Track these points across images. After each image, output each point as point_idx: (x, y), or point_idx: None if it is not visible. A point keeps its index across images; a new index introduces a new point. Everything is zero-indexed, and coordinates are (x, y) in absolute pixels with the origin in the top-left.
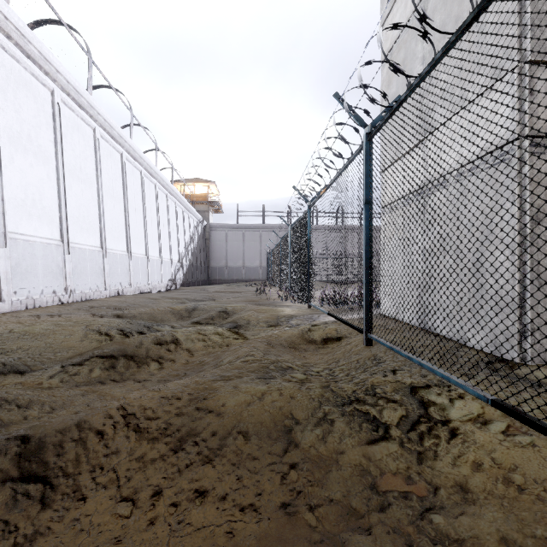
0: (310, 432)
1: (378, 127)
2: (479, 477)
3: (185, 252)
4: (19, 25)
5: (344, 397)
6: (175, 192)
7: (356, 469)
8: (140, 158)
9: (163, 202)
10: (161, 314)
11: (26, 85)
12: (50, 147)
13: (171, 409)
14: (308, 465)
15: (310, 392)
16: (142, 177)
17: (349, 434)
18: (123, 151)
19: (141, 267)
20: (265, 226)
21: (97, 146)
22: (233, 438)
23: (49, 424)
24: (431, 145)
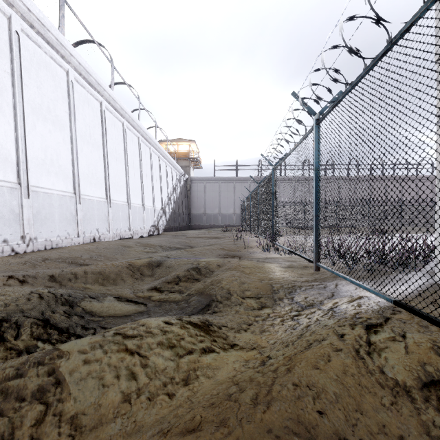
0: None
1: None
2: None
3: (168, 201)
4: None
5: None
6: (158, 146)
7: None
8: (121, 109)
9: (146, 155)
10: (114, 272)
11: None
12: (5, 78)
13: None
14: None
15: None
16: (124, 128)
17: None
18: (102, 100)
19: (122, 213)
20: (238, 178)
21: (70, 89)
22: None
23: None
24: None
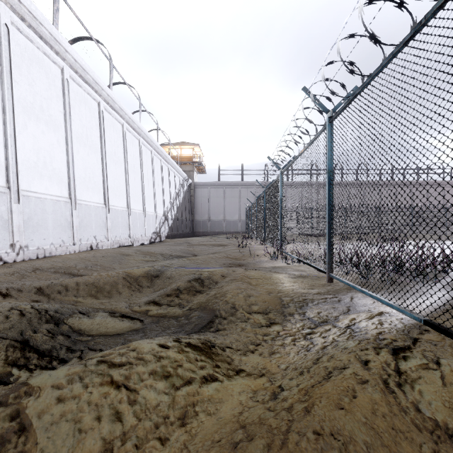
0: None
1: None
2: None
3: (171, 207)
4: None
5: None
6: (160, 150)
7: None
8: (121, 110)
9: (148, 158)
10: (109, 283)
11: None
12: None
13: None
14: None
15: None
16: (123, 130)
17: None
18: (101, 100)
19: (121, 220)
20: (244, 184)
21: (65, 87)
22: None
23: None
24: None
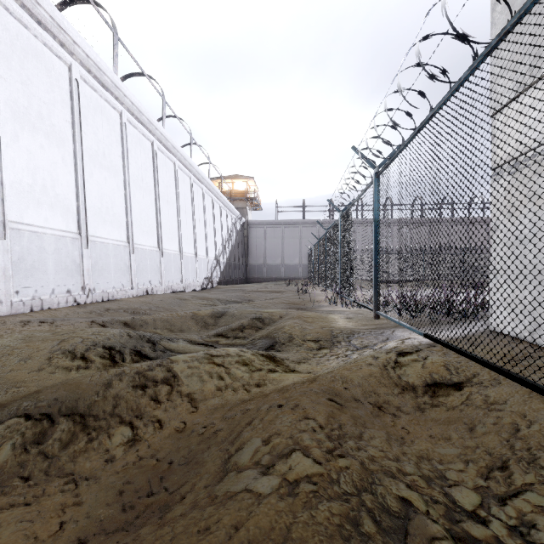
0: None
1: None
2: None
3: (223, 249)
4: None
5: None
6: (212, 187)
7: None
8: (173, 148)
9: (199, 197)
10: (180, 320)
11: (37, 55)
12: (67, 128)
13: None
14: None
15: None
16: (175, 168)
17: None
18: (154, 140)
19: (174, 264)
20: (305, 222)
21: (123, 131)
22: None
23: None
24: None
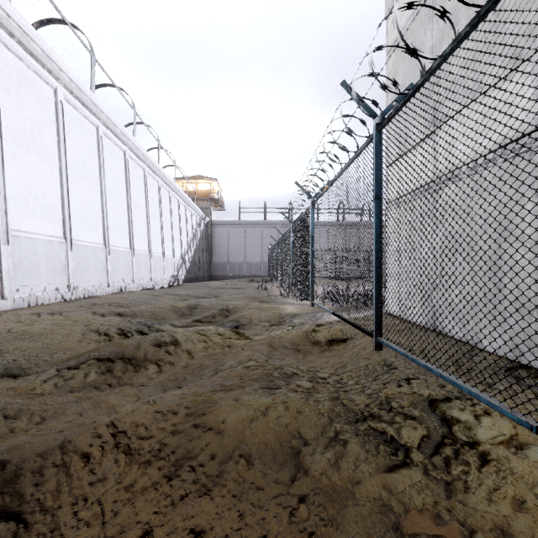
0: (321, 456)
1: (389, 117)
2: (524, 519)
3: (188, 248)
4: (21, 23)
5: (356, 411)
6: (178, 189)
7: (376, 504)
8: (143, 156)
9: (166, 200)
10: (162, 311)
11: (29, 83)
12: (53, 145)
13: (166, 427)
14: (319, 498)
15: (319, 406)
16: (145, 174)
17: (365, 459)
18: (126, 149)
19: (144, 263)
20: (266, 223)
21: (100, 144)
22: (234, 462)
23: (29, 446)
24: (455, 133)
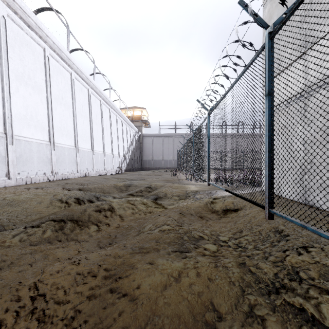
0: None
1: (284, 20)
2: None
3: (128, 150)
4: (22, 5)
5: (266, 281)
6: (121, 114)
7: None
8: (100, 92)
9: (114, 120)
10: (108, 188)
11: (27, 44)
12: (43, 83)
13: (83, 291)
14: None
15: (228, 273)
16: (101, 104)
17: None
18: (89, 88)
19: (100, 159)
20: (176, 135)
21: (72, 84)
22: None
23: None
24: None
